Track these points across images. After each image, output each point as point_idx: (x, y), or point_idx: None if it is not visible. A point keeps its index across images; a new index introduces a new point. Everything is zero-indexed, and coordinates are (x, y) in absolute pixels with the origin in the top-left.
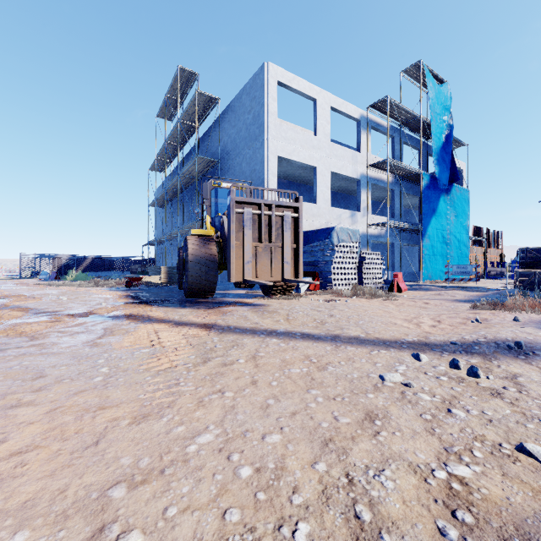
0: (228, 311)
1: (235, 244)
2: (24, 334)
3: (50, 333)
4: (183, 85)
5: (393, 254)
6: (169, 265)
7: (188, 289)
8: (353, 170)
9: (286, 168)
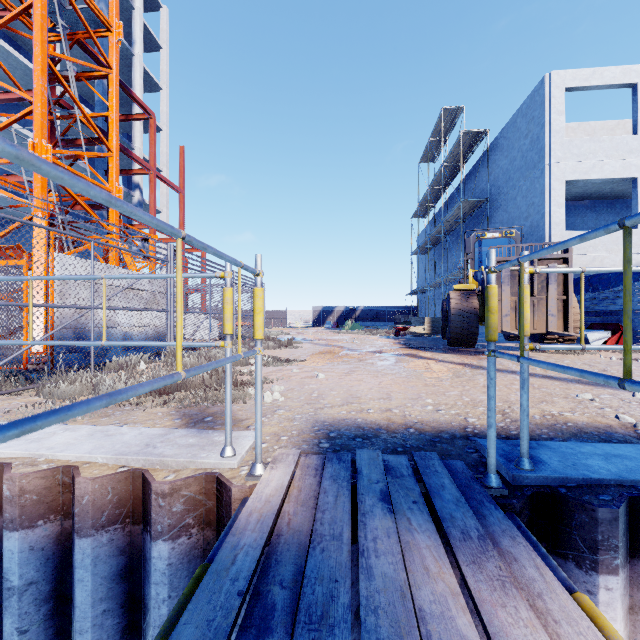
0: (485, 358)
1: None
2: (355, 358)
3: (367, 359)
4: (446, 124)
5: None
6: (432, 314)
7: (451, 338)
8: None
9: (584, 188)
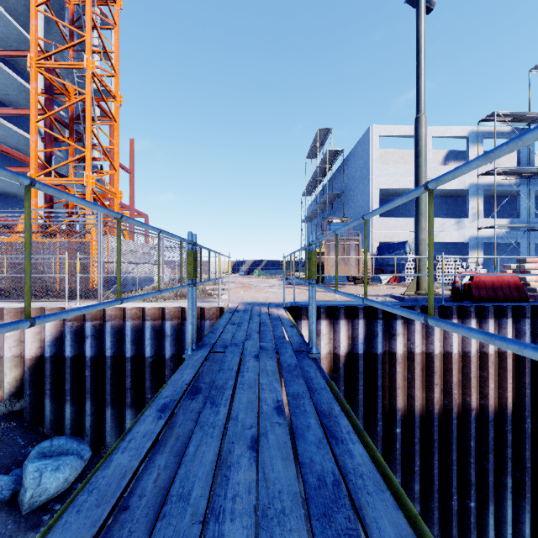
0: None
1: (327, 258)
2: (258, 288)
3: (264, 289)
4: (322, 137)
5: (518, 253)
6: None
7: None
8: (459, 182)
9: (394, 191)
